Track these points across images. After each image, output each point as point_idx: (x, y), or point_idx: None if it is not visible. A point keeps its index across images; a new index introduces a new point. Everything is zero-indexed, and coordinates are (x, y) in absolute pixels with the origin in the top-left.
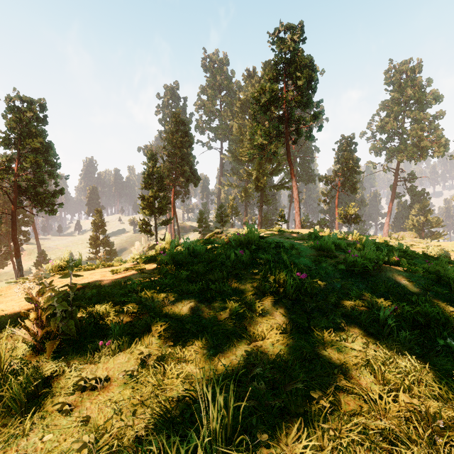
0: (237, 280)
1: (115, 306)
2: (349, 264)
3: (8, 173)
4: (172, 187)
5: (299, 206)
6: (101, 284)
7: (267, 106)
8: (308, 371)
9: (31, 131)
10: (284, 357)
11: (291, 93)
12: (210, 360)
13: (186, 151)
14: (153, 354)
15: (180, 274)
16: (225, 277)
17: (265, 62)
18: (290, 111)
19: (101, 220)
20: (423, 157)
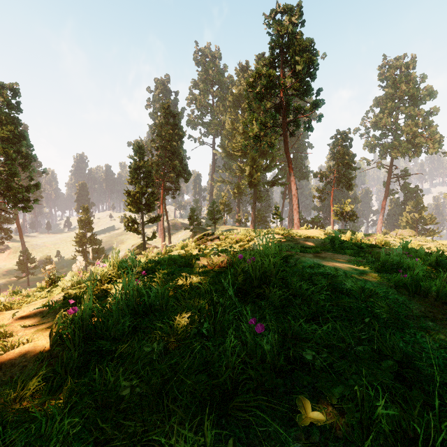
0: None
1: None
2: None
3: None
4: (161, 183)
5: (297, 203)
6: None
7: (262, 94)
8: None
9: (0, 118)
10: None
11: (288, 80)
12: None
13: (176, 144)
14: None
15: (54, 429)
16: (207, 444)
17: (259, 54)
18: (287, 100)
19: (87, 217)
20: (418, 154)
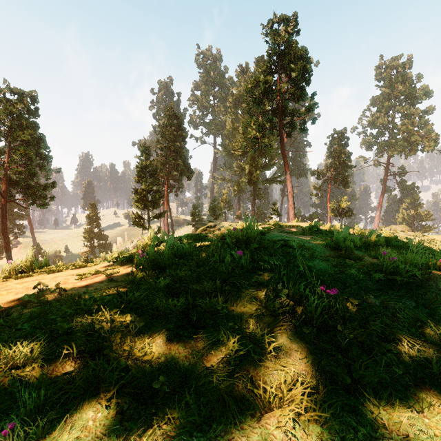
0: (235, 292)
1: (55, 339)
2: (386, 270)
3: None
4: (165, 181)
5: (293, 200)
6: (51, 296)
7: (260, 98)
8: None
9: (22, 123)
10: None
11: (285, 86)
12: None
13: (179, 145)
14: None
15: (158, 284)
16: (218, 288)
17: (258, 57)
18: (284, 104)
19: (95, 213)
20: (414, 152)
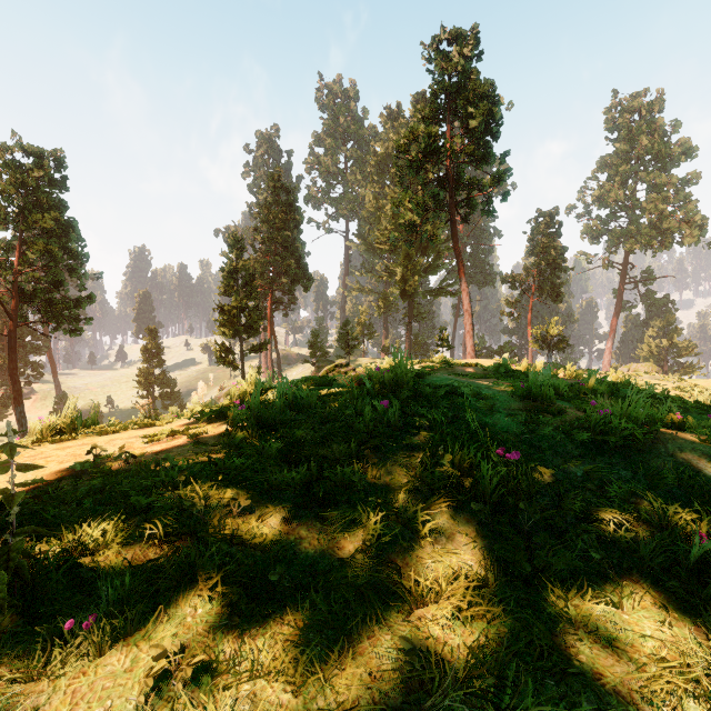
0: (378, 459)
1: (130, 519)
2: (594, 428)
3: (4, 269)
4: (268, 292)
5: (471, 322)
6: (115, 465)
7: (420, 162)
8: (554, 701)
9: (41, 201)
10: (491, 656)
11: (458, 141)
12: (321, 661)
13: (290, 235)
14: (192, 644)
15: (267, 448)
16: (354, 452)
17: (416, 93)
18: (457, 170)
19: (155, 344)
20: (667, 245)
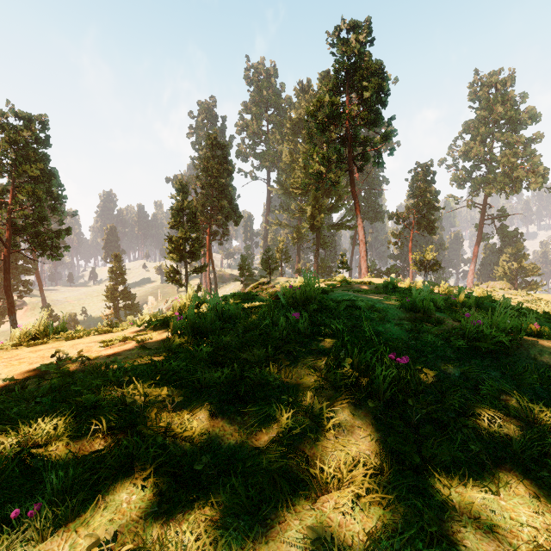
0: (290, 362)
1: (80, 414)
2: (469, 336)
3: (1, 208)
4: (207, 226)
5: (365, 250)
6: (73, 366)
7: (325, 124)
8: None
9: (29, 155)
10: (387, 541)
11: (355, 108)
12: (237, 546)
13: (224, 181)
14: (125, 529)
15: (199, 352)
16: (270, 356)
17: (322, 72)
18: (354, 131)
19: (119, 267)
20: (517, 190)
